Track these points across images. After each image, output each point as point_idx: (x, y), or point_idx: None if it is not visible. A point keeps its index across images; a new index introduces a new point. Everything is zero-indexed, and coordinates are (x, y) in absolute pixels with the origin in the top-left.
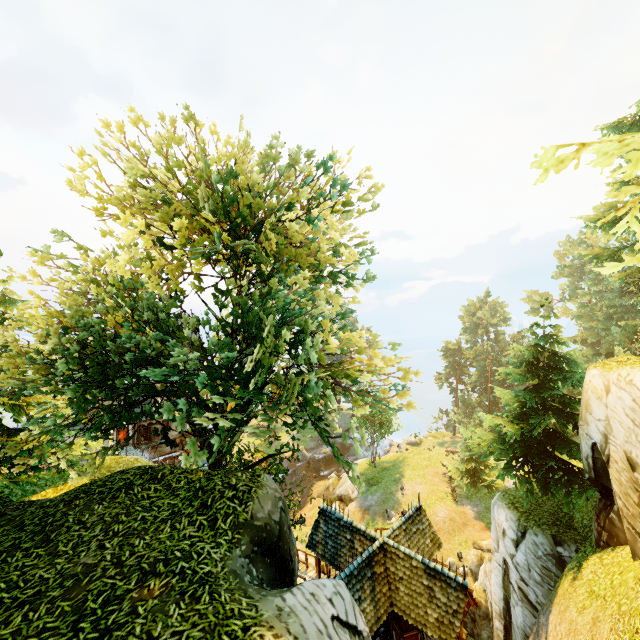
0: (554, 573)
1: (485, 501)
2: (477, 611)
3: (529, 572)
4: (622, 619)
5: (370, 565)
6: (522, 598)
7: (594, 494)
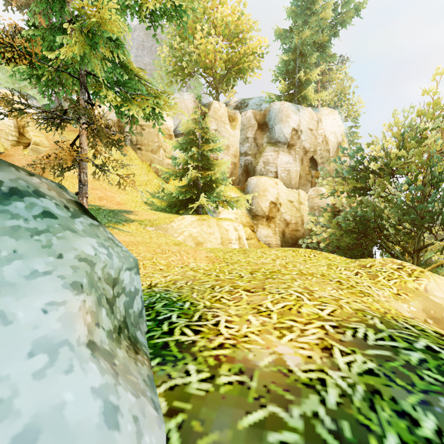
0: None
1: None
2: None
3: None
4: None
5: None
6: None
7: None
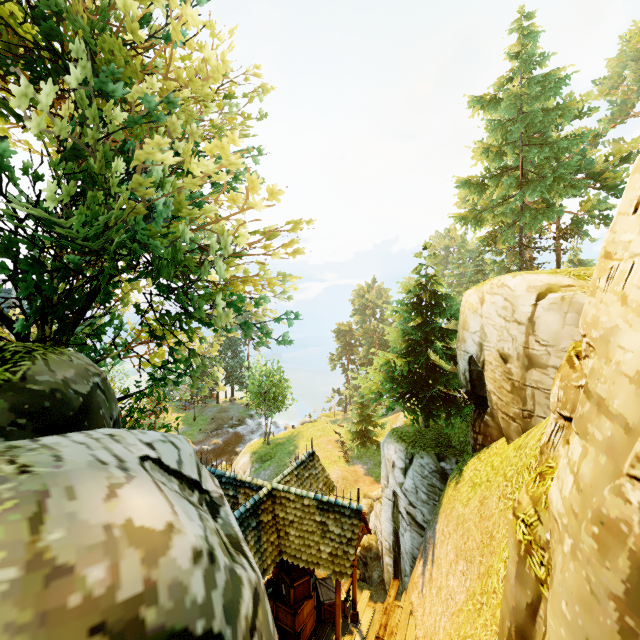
0: (438, 488)
1: (374, 459)
2: (369, 554)
3: (417, 494)
4: (510, 482)
5: (256, 514)
6: (410, 522)
7: (469, 409)
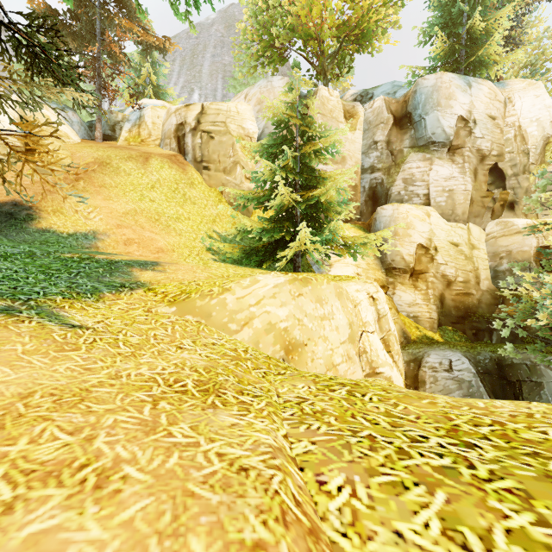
0: None
1: None
2: None
3: None
4: None
5: None
6: None
7: None
